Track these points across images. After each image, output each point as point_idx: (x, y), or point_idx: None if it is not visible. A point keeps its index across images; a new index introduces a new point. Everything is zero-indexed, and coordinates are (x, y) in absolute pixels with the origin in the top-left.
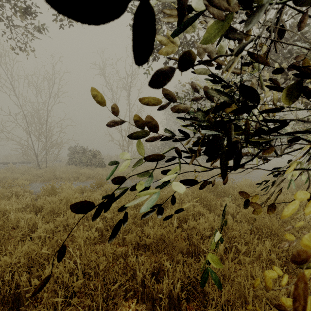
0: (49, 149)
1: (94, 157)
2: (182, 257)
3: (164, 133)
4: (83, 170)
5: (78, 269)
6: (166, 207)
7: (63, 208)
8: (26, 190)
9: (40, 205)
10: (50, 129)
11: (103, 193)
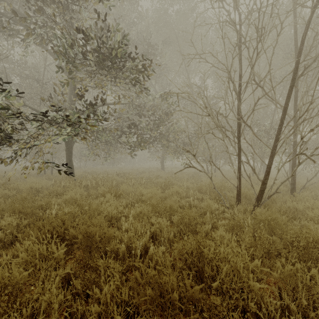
0: None
1: None
2: None
3: None
4: None
5: None
6: None
7: None
8: None
9: None
10: None
11: None
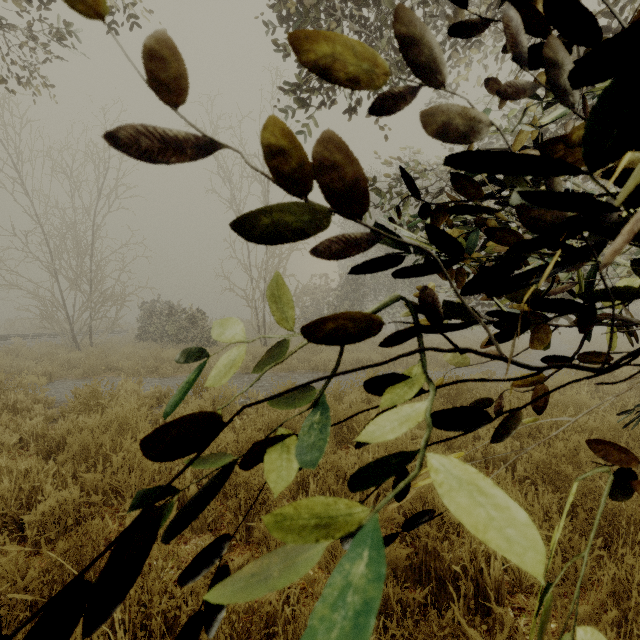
0: (98, 308)
1: (192, 325)
2: (398, 589)
3: (342, 273)
4: (168, 353)
5: (118, 639)
6: (348, 440)
7: (110, 445)
8: (40, 398)
9: (61, 436)
10: (100, 265)
11: (207, 406)
